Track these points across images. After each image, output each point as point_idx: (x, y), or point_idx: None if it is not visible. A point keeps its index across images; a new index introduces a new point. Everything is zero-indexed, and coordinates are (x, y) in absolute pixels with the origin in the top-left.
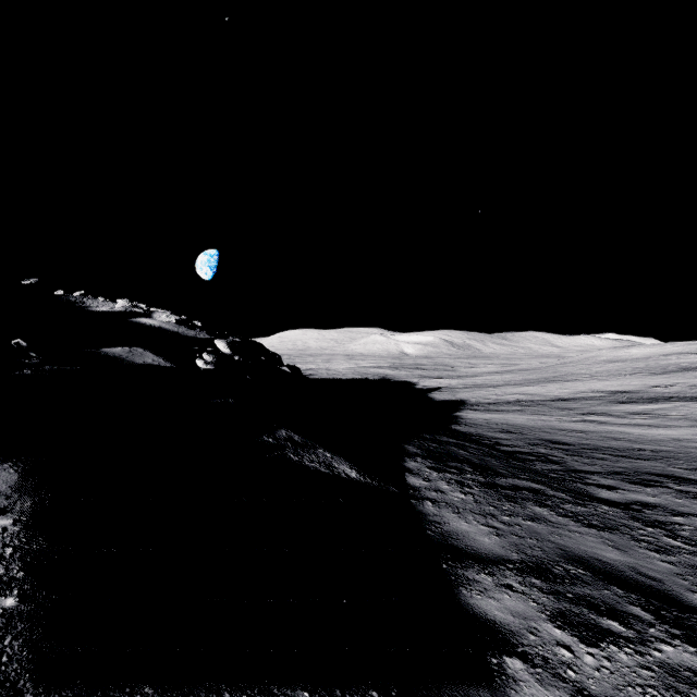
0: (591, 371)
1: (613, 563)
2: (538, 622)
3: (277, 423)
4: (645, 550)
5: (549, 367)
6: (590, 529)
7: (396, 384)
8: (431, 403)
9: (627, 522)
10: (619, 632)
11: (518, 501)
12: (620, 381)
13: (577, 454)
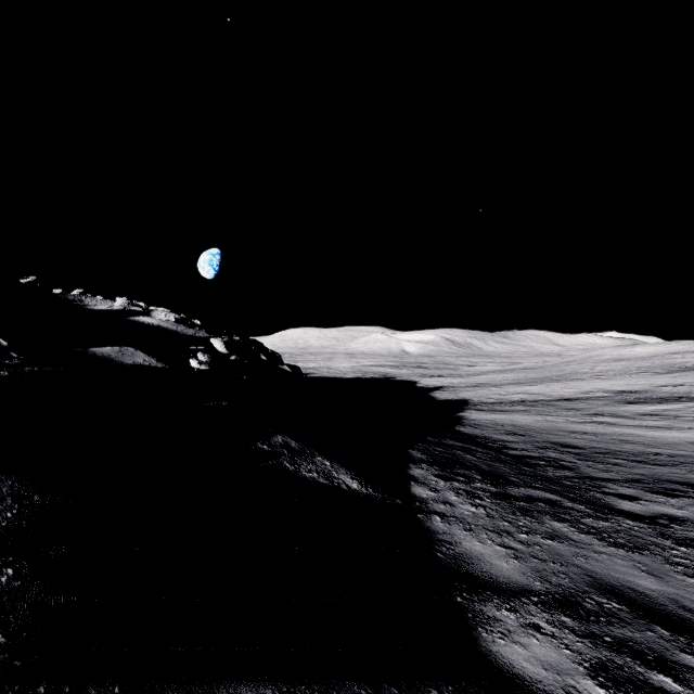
0: (596, 370)
1: (651, 594)
2: (576, 678)
3: (273, 427)
4: (683, 576)
5: (552, 366)
6: (618, 550)
7: (398, 383)
8: (434, 403)
9: (657, 540)
10: (674, 692)
11: (535, 515)
12: (626, 381)
13: (590, 459)
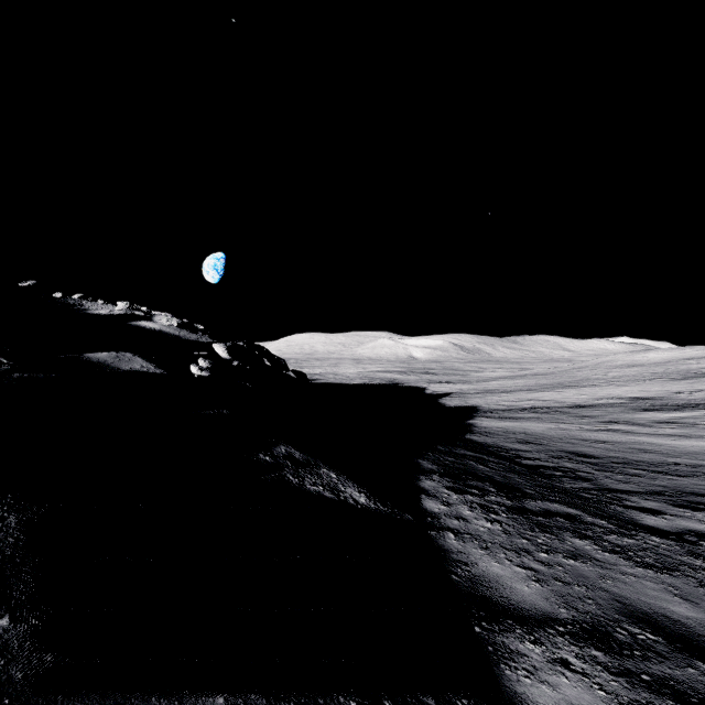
0: (608, 376)
1: (687, 623)
2: None
3: (276, 437)
4: None
5: (563, 372)
6: (646, 571)
7: (406, 390)
8: (442, 409)
9: (686, 559)
10: None
11: (554, 531)
12: (640, 387)
13: (608, 469)
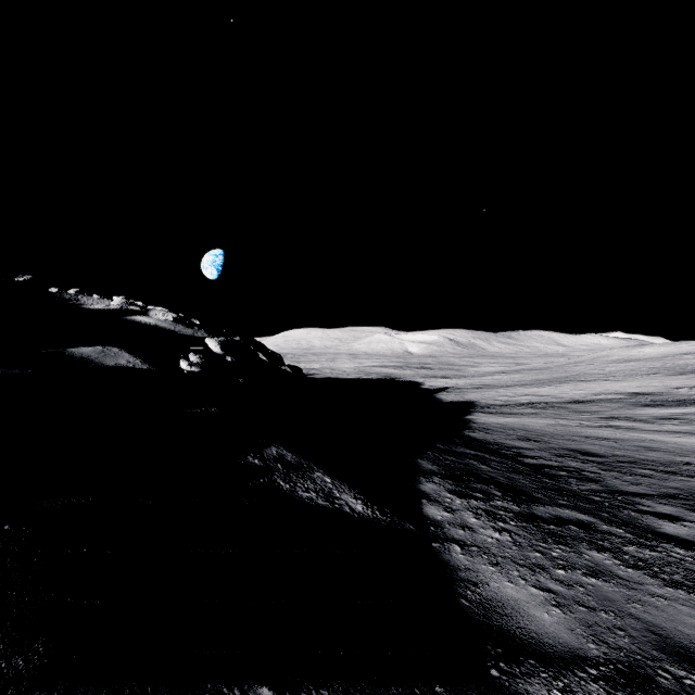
0: (605, 371)
1: None
2: None
3: (267, 437)
4: None
5: (559, 367)
6: (677, 591)
7: (402, 384)
8: (439, 405)
9: None
10: None
11: (569, 542)
12: (638, 382)
13: (615, 469)
